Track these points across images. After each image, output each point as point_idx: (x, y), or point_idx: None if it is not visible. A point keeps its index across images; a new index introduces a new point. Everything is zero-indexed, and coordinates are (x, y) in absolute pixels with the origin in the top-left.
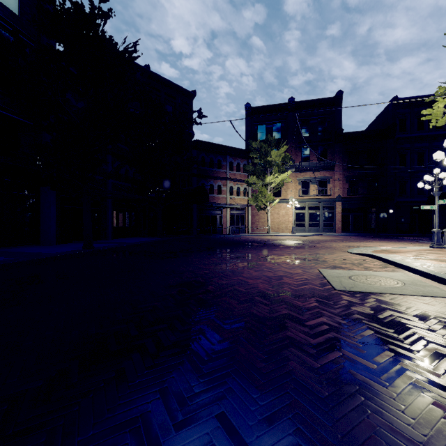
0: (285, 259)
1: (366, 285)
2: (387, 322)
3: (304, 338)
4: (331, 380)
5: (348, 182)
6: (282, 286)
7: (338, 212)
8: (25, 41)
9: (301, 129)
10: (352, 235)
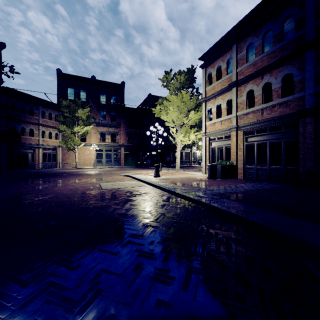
0: (83, 181)
1: (116, 186)
2: (114, 195)
3: (81, 202)
4: (86, 208)
5: (128, 136)
6: (77, 191)
7: (122, 154)
8: None
9: (100, 98)
10: (129, 167)
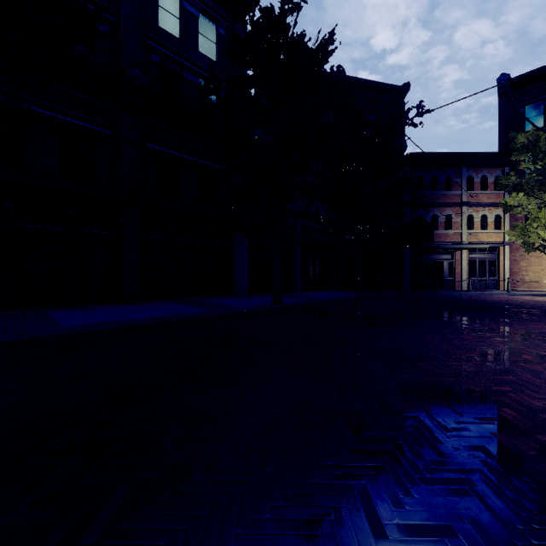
0: None
1: None
2: None
3: None
4: None
5: None
6: None
7: None
8: (221, 85)
9: None
10: None
